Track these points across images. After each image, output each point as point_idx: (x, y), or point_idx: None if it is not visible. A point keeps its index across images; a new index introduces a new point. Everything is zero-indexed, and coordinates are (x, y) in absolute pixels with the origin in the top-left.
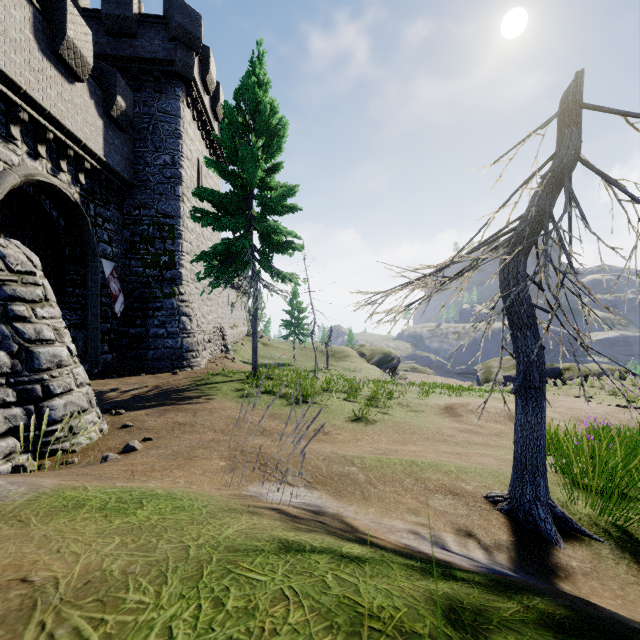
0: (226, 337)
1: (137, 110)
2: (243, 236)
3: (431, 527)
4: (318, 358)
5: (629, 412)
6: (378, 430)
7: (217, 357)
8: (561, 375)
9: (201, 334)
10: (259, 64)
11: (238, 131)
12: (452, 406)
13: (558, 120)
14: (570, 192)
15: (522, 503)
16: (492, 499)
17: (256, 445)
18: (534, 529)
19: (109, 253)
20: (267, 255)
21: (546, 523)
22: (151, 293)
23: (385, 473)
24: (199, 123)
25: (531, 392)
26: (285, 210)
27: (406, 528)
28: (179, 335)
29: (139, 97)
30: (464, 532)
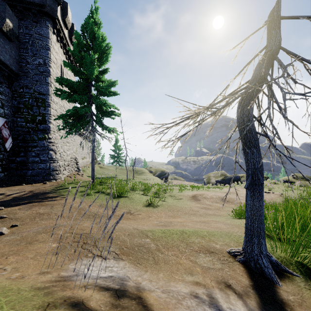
0: (78, 163)
1: (21, 31)
2: (86, 106)
3: (203, 284)
4: (129, 174)
5: (270, 195)
6: (160, 210)
7: (72, 174)
8: (240, 179)
9: (63, 161)
10: (95, 13)
11: (83, 48)
12: (195, 195)
13: (268, 26)
14: (279, 64)
15: (252, 256)
16: (233, 254)
17: (84, 227)
18: (261, 273)
19: (2, 113)
20: (100, 118)
21: (268, 269)
22: (30, 137)
23: (167, 241)
24: (61, 44)
25: (256, 187)
26: (110, 94)
27: (187, 291)
28: (48, 161)
29: (23, 23)
30: (223, 284)
